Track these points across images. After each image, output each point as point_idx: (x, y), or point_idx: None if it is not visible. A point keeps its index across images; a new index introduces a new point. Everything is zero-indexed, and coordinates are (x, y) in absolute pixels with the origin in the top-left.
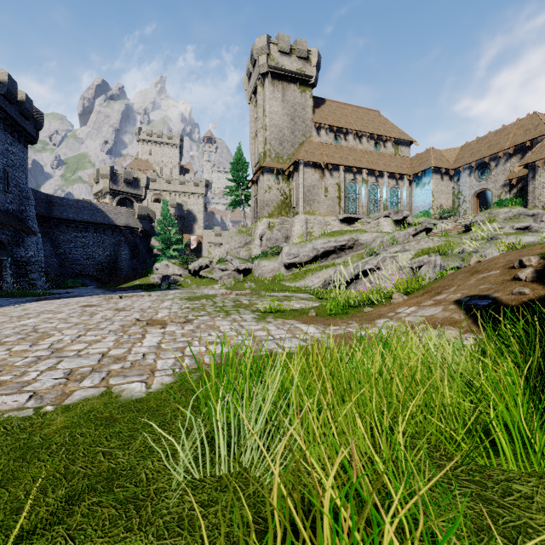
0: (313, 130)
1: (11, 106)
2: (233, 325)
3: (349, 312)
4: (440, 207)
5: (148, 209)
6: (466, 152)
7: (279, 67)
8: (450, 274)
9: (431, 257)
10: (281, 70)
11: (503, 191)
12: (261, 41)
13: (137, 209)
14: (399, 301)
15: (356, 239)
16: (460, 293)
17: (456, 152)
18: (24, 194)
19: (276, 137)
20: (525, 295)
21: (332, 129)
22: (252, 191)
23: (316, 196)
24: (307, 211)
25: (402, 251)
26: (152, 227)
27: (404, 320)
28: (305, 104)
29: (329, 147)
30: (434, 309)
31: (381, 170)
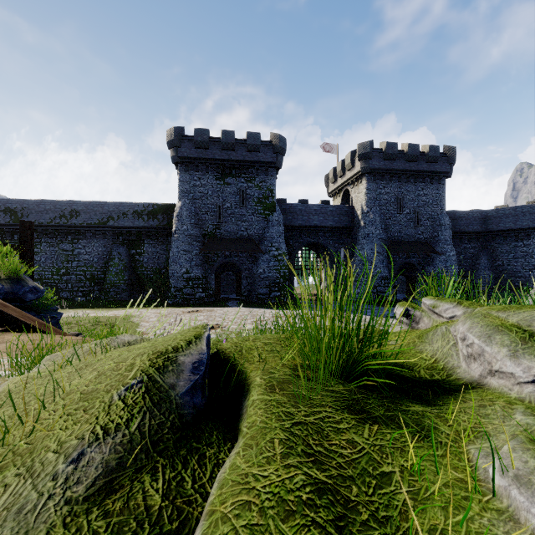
0: None
1: (417, 163)
2: None
3: None
4: None
5: None
6: None
7: None
8: None
9: None
10: None
11: None
12: None
13: None
14: None
15: None
16: None
17: None
18: (437, 223)
19: None
20: None
21: None
22: None
23: None
24: None
25: None
26: None
27: None
28: None
29: None
30: None
31: None
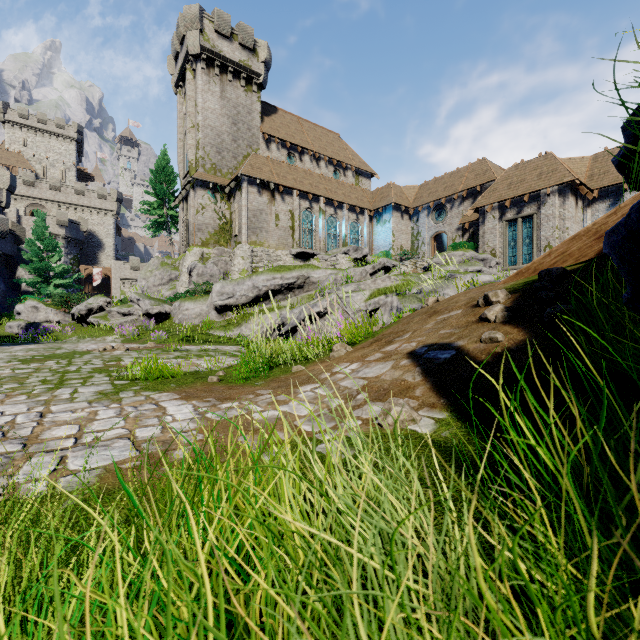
0: (262, 142)
1: None
2: (26, 414)
3: (274, 372)
4: (401, 248)
5: (12, 224)
6: (424, 191)
7: (217, 52)
8: (405, 317)
9: (387, 298)
10: (219, 56)
11: (458, 235)
12: (190, 11)
13: None
14: (341, 354)
15: (307, 277)
16: (415, 341)
17: (415, 191)
18: None
19: (212, 142)
20: (498, 342)
21: (285, 144)
22: (180, 210)
23: (264, 223)
24: (253, 241)
25: (356, 291)
26: (19, 251)
27: (339, 386)
28: (251, 107)
29: (280, 166)
30: (382, 366)
31: (340, 201)
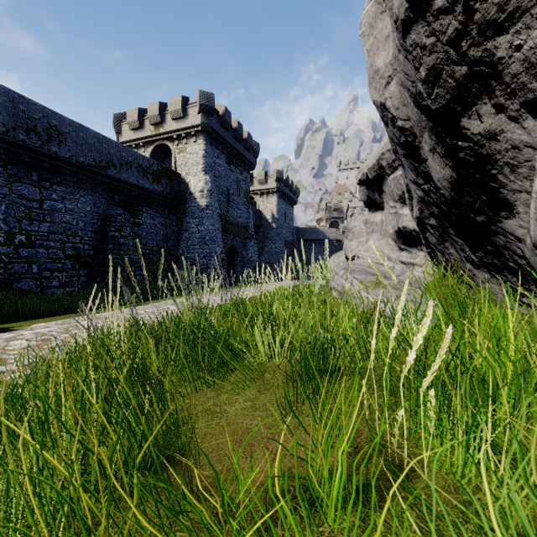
0: None
1: (291, 192)
2: None
3: None
4: None
5: None
6: None
7: None
8: None
9: None
10: None
11: None
12: None
13: (342, 228)
14: None
15: None
16: None
17: None
18: (293, 231)
19: None
20: None
21: None
22: None
23: None
24: None
25: None
26: None
27: None
28: None
29: None
30: None
31: None
